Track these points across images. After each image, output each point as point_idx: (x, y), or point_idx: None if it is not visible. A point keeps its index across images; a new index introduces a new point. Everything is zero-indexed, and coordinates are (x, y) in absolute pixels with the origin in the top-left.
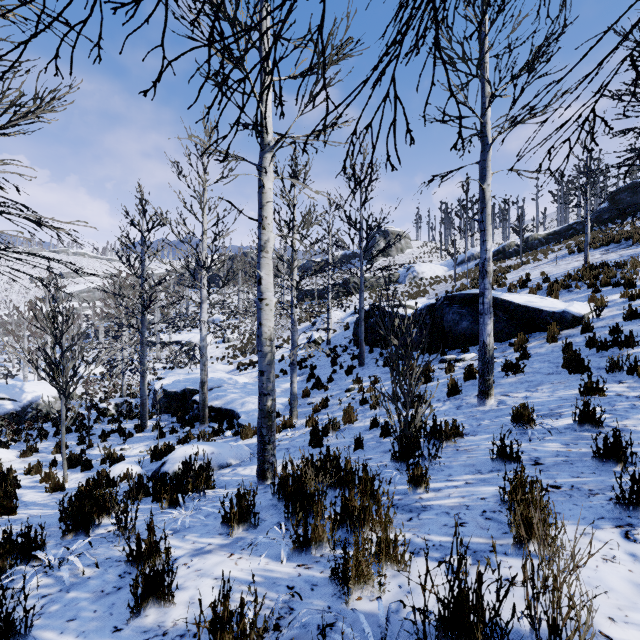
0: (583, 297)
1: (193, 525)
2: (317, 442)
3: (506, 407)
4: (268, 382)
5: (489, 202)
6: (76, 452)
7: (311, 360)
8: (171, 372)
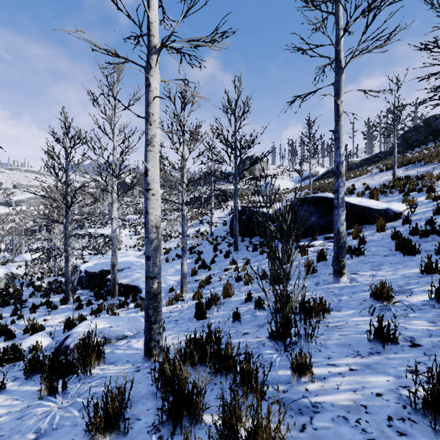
0: (397, 199)
1: (61, 425)
2: (201, 315)
3: (358, 284)
4: (154, 266)
5: (342, 115)
6: (8, 322)
7: (199, 247)
8: (94, 257)
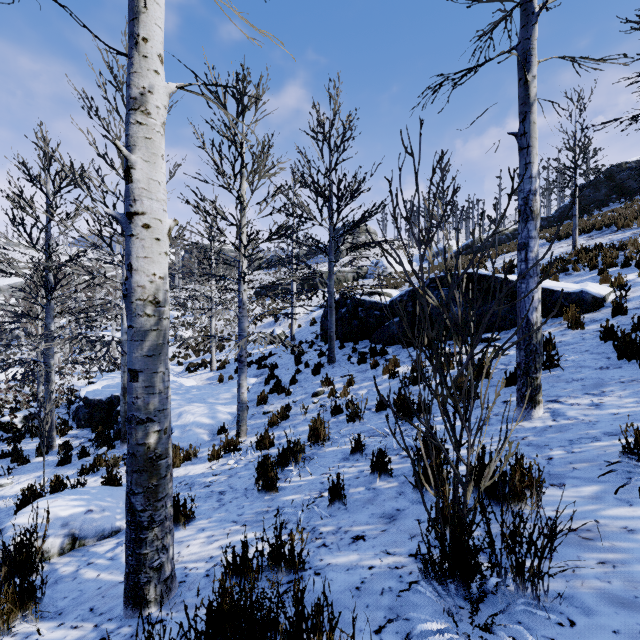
0: (588, 279)
1: None
2: (267, 485)
3: (573, 422)
4: (148, 394)
5: (535, 103)
6: None
7: (272, 358)
8: (105, 375)
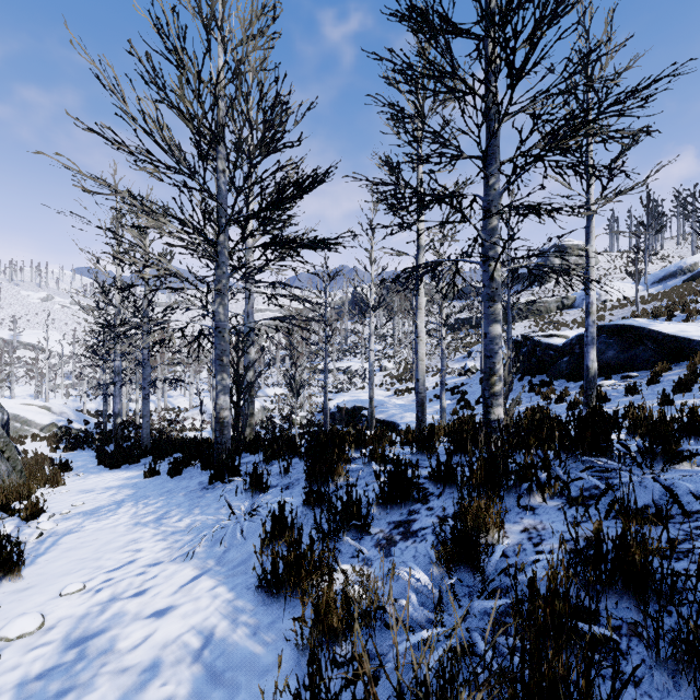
0: None
1: None
2: None
3: None
4: (422, 386)
5: (592, 259)
6: None
7: (463, 387)
8: (339, 395)
